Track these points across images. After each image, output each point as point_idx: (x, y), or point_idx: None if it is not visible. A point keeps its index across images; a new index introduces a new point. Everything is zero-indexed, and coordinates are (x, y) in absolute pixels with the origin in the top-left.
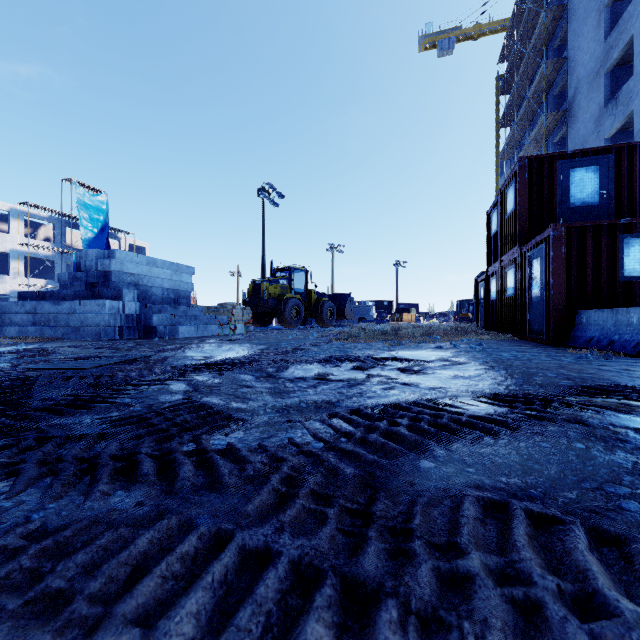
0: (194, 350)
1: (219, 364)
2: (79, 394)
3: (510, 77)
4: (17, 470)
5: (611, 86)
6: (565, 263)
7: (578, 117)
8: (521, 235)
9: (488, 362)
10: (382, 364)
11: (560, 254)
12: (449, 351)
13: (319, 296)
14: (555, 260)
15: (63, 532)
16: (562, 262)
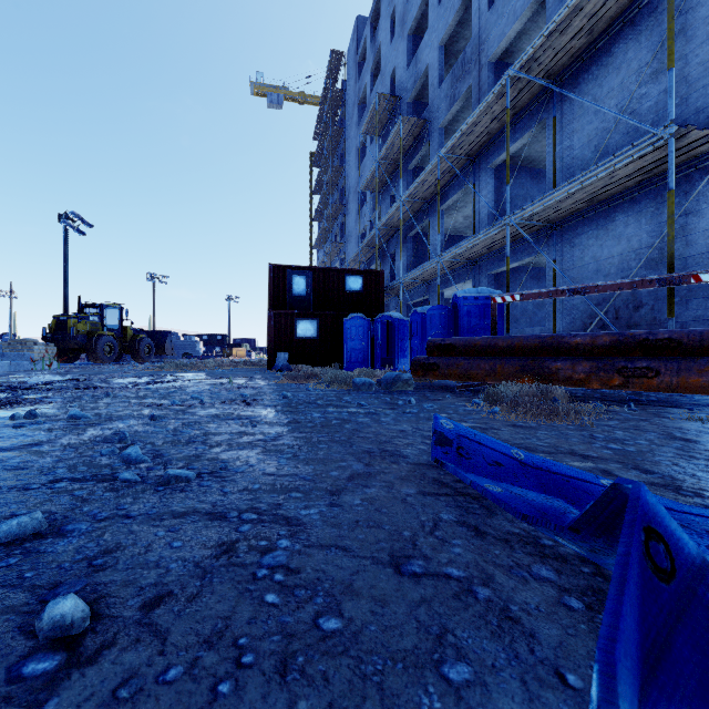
0: (35, 378)
1: (77, 379)
2: (23, 387)
3: (320, 156)
4: (59, 389)
5: (362, 201)
6: (274, 329)
7: (350, 213)
8: (269, 308)
9: (212, 375)
10: (165, 378)
11: (271, 325)
12: (207, 373)
13: (136, 333)
14: (269, 328)
15: (84, 391)
16: (272, 329)
